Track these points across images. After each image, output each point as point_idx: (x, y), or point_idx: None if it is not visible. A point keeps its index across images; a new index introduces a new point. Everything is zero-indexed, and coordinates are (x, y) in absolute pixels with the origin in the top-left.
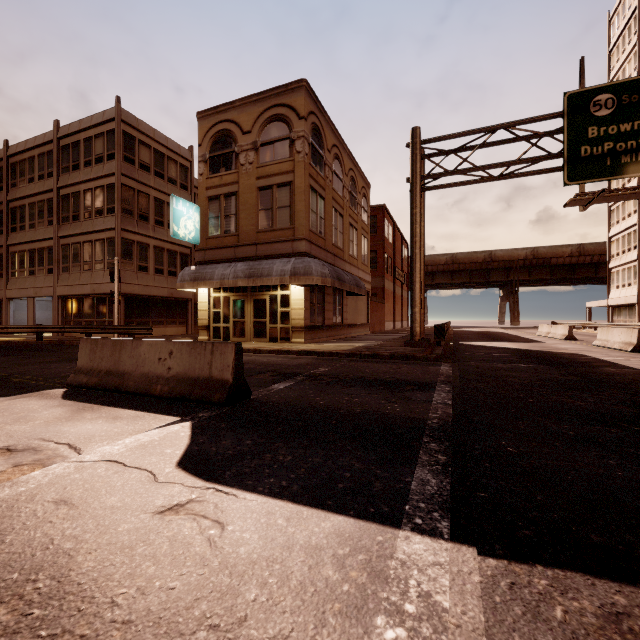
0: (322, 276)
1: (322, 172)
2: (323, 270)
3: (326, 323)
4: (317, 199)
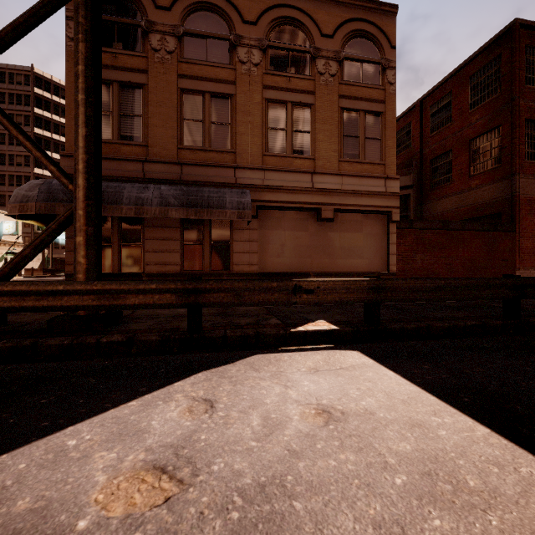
0: (22, 201)
1: (136, 48)
2: (29, 192)
3: (153, 270)
4: (115, 92)
